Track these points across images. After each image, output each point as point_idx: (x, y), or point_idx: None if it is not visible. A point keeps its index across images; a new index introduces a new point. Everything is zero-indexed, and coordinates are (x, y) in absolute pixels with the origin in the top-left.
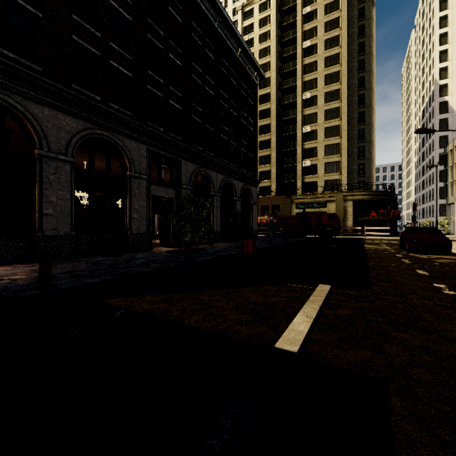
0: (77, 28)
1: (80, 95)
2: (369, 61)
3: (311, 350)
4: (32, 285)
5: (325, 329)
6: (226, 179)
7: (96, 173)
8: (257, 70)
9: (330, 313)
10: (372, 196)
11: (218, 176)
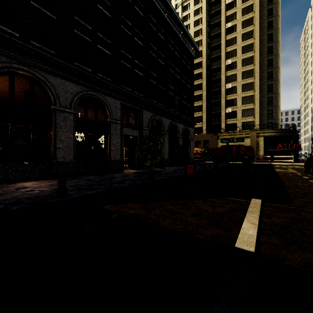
0: (77, 24)
1: (79, 68)
2: (276, 34)
3: (263, 251)
4: (53, 194)
5: (268, 234)
6: (172, 122)
7: (88, 120)
8: (193, 45)
9: (268, 221)
10: (278, 133)
11: (167, 120)
